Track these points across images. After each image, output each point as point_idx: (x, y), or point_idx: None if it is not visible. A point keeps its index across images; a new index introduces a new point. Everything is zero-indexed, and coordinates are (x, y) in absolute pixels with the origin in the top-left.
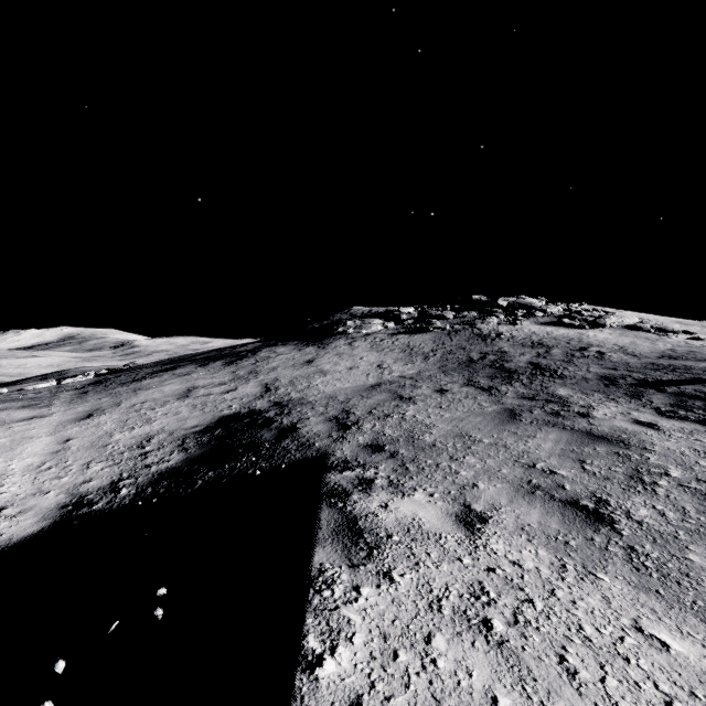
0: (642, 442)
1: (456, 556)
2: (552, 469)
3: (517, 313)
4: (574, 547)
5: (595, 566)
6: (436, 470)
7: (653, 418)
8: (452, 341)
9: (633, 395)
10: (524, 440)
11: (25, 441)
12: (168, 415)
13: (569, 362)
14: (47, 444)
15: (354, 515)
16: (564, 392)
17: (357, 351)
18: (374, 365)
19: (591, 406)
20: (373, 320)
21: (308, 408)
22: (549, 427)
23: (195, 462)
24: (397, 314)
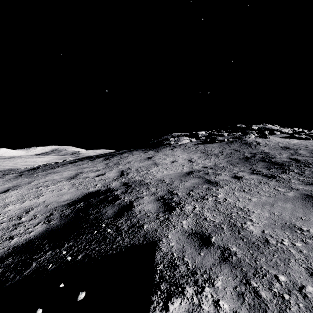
0: None
1: None
2: None
3: (265, 132)
4: None
5: None
6: (309, 308)
7: None
8: (230, 147)
9: None
10: None
11: None
12: (53, 191)
13: None
14: None
15: None
16: None
17: (176, 152)
18: (186, 160)
19: None
20: (183, 137)
21: (144, 188)
22: None
23: (47, 236)
24: (196, 135)
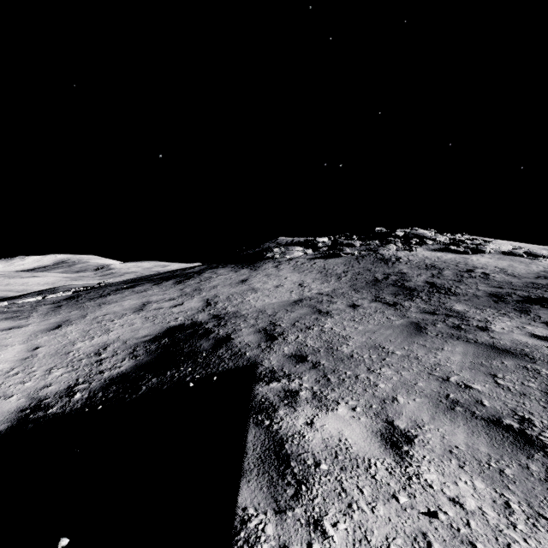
0: (546, 356)
1: (390, 492)
2: (466, 383)
3: (412, 242)
4: (511, 477)
5: (541, 504)
6: (355, 382)
7: (547, 332)
8: (360, 264)
9: (521, 310)
10: (433, 353)
11: (0, 349)
12: (124, 326)
13: (460, 281)
14: (19, 351)
15: (280, 436)
16: (460, 307)
17: (283, 272)
18: (296, 284)
19: (488, 320)
20: (295, 247)
21: (241, 320)
22: (454, 340)
23: (142, 369)
24: (314, 243)
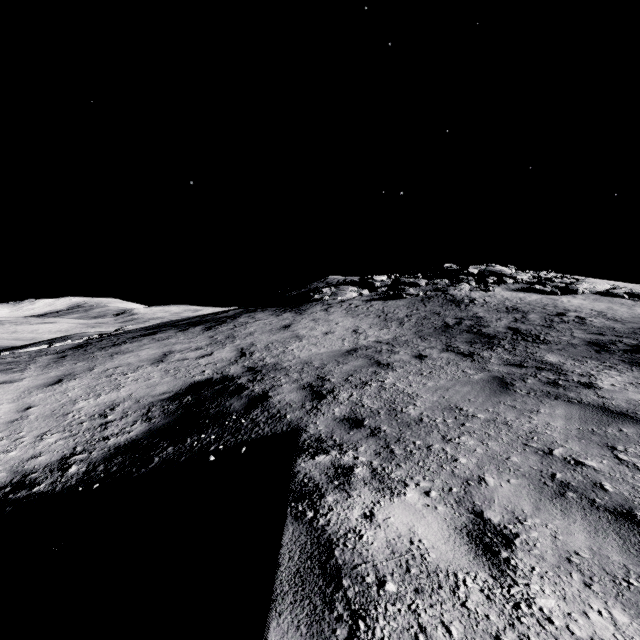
0: None
1: (491, 632)
2: (576, 458)
3: (489, 280)
4: None
5: None
6: (428, 455)
7: None
8: (426, 307)
9: (632, 362)
10: (527, 416)
11: None
12: (138, 380)
13: (550, 327)
14: (6, 412)
15: (328, 536)
16: (553, 358)
17: (333, 316)
18: (350, 330)
19: (592, 375)
20: (348, 287)
21: (282, 374)
22: (552, 400)
23: (157, 434)
24: (371, 282)
